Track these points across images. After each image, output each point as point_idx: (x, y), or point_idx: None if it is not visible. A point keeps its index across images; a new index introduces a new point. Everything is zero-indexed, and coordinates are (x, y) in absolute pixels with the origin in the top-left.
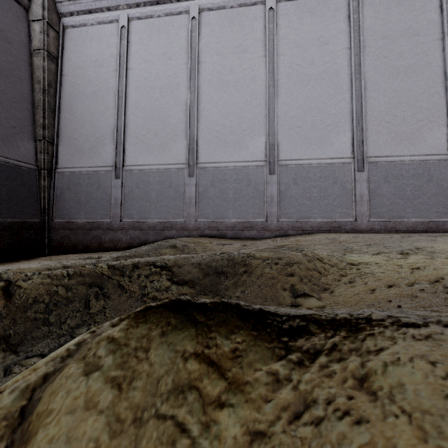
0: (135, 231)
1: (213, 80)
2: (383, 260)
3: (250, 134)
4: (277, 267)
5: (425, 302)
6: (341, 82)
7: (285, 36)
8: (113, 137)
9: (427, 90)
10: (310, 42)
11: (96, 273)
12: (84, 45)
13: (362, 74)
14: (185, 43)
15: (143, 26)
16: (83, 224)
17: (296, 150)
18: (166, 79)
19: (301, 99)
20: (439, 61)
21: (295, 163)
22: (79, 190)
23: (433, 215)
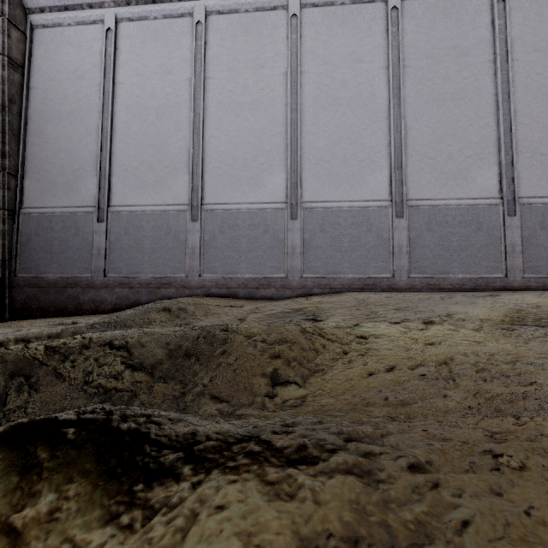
0: (123, 289)
1: (223, 101)
2: (401, 331)
3: (268, 169)
4: (263, 344)
5: (417, 394)
6: (377, 108)
7: (312, 50)
8: (95, 169)
9: (476, 121)
10: (341, 58)
11: (25, 355)
12: (59, 50)
13: (401, 100)
14: (188, 54)
15: (135, 30)
16: (56, 280)
17: (324, 189)
18: (165, 98)
19: (330, 128)
20: (490, 87)
21: (322, 206)
22: (51, 237)
23: (483, 270)
